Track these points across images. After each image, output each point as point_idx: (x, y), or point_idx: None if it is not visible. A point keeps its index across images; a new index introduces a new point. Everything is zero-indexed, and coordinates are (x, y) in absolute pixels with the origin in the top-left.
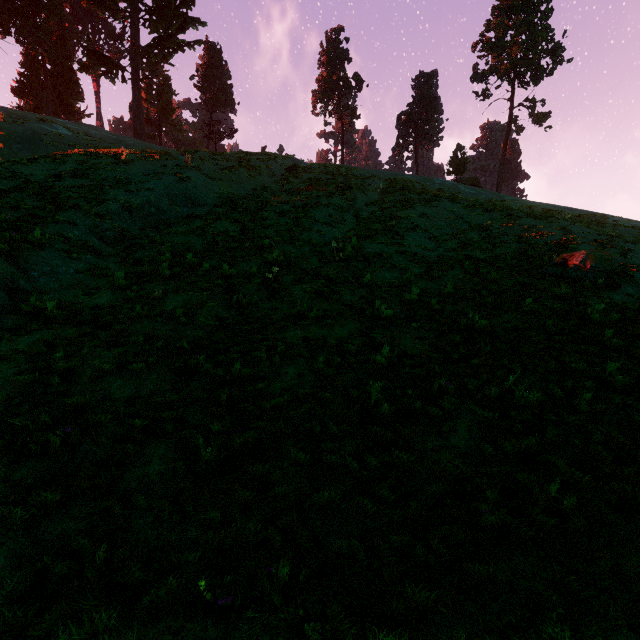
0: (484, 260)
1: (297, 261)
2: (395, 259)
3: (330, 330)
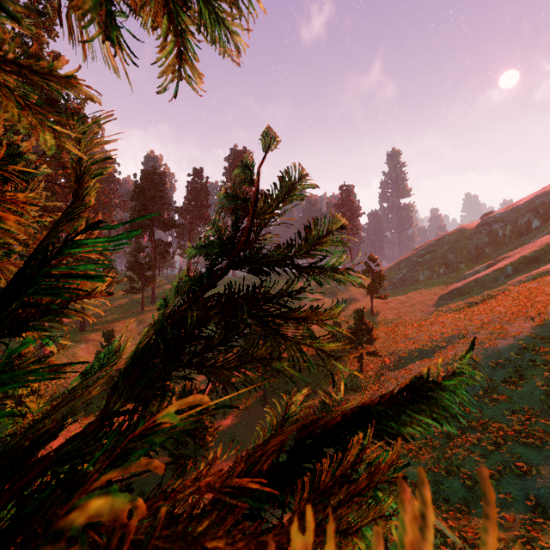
0: None
1: None
2: None
3: None
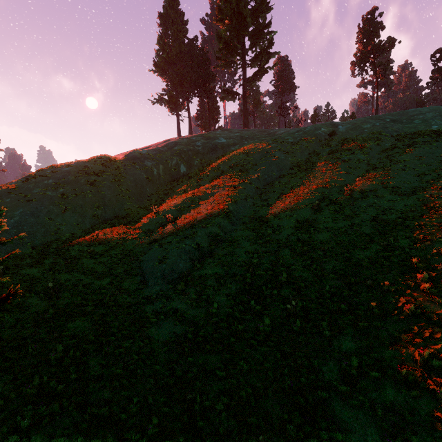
0: (441, 188)
1: (328, 196)
2: (380, 192)
3: (336, 224)
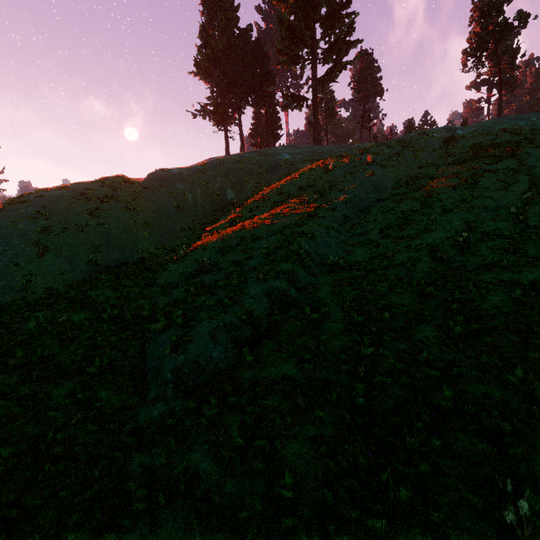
0: None
1: (475, 225)
2: None
3: (520, 275)
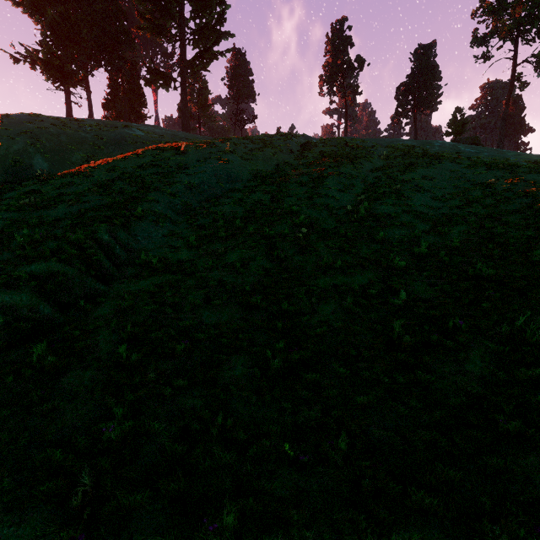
0: (488, 216)
1: (318, 222)
2: (402, 218)
3: (352, 278)
